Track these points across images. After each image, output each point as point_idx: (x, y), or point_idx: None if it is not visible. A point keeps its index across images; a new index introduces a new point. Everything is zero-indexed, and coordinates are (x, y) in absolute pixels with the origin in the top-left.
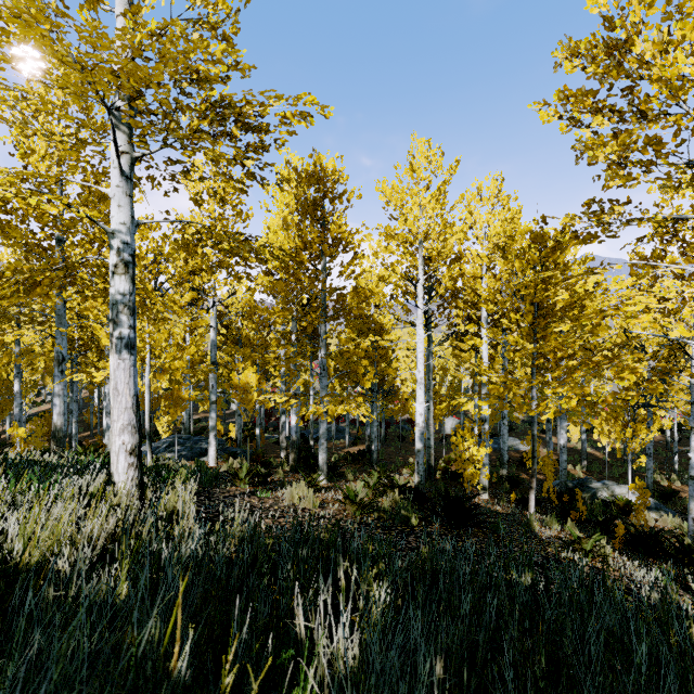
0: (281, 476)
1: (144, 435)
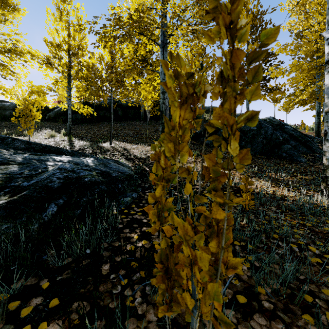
0: None
1: None
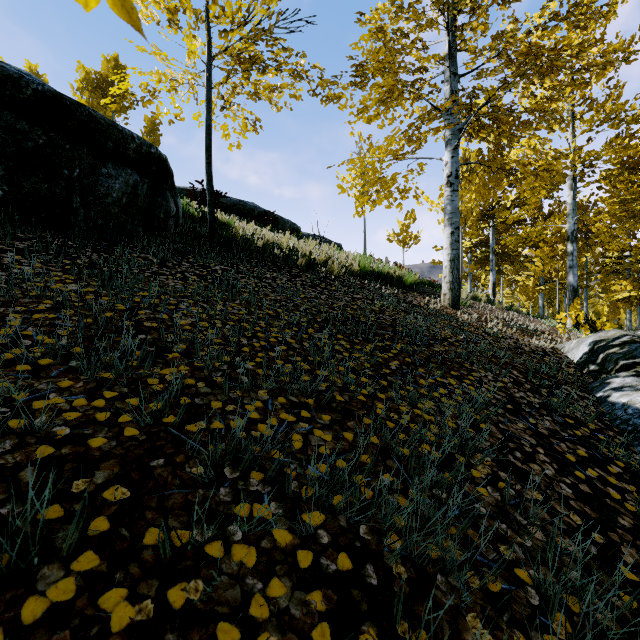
0: None
1: None
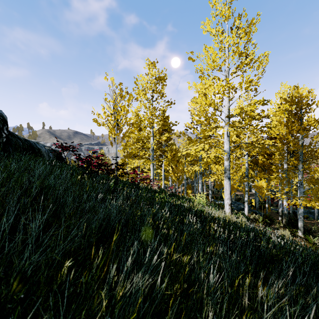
0: (277, 227)
1: (216, 197)
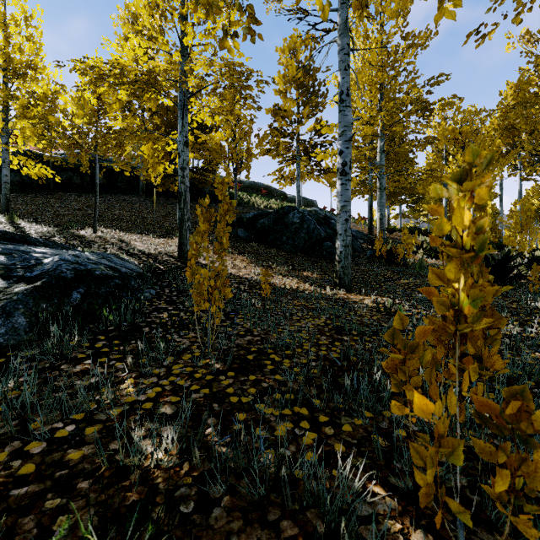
0: None
1: None
